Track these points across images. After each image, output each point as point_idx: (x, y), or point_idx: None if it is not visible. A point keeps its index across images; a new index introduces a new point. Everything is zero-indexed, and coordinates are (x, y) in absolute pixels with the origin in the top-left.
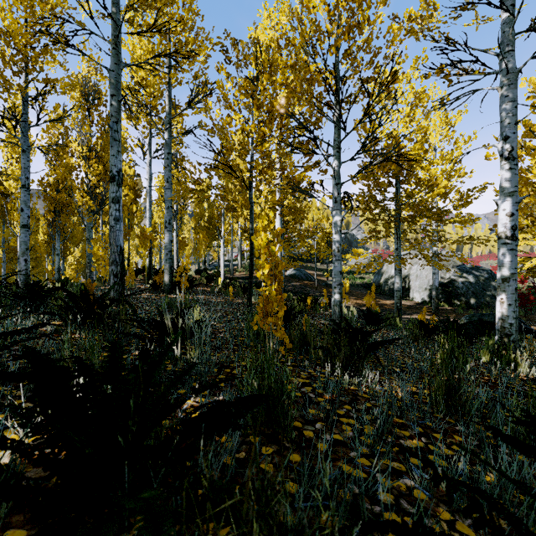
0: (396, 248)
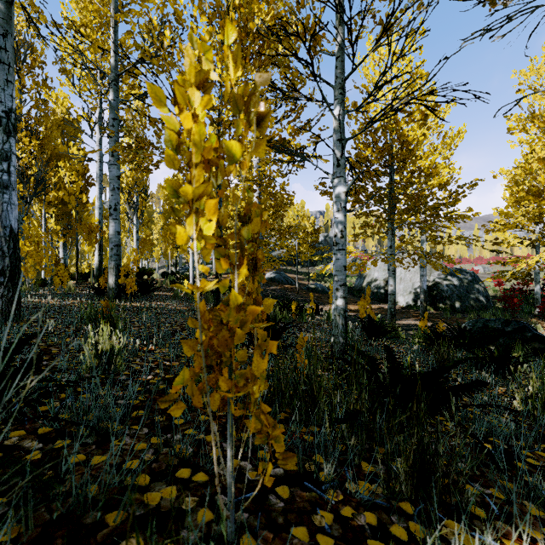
0: (390, 246)
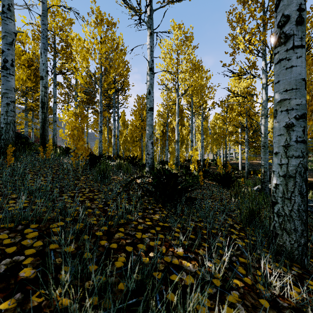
0: None
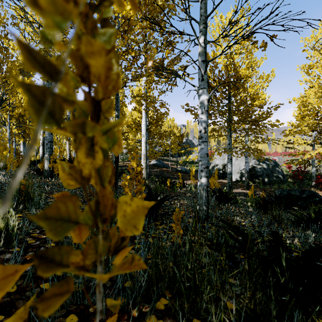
0: (228, 143)
